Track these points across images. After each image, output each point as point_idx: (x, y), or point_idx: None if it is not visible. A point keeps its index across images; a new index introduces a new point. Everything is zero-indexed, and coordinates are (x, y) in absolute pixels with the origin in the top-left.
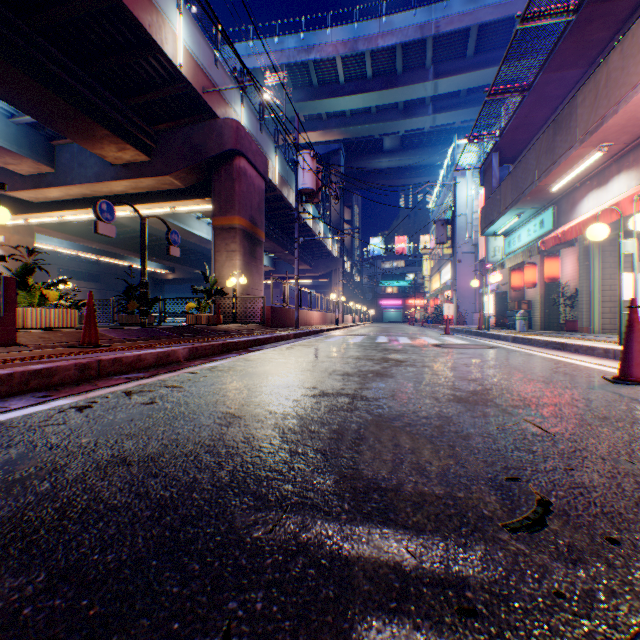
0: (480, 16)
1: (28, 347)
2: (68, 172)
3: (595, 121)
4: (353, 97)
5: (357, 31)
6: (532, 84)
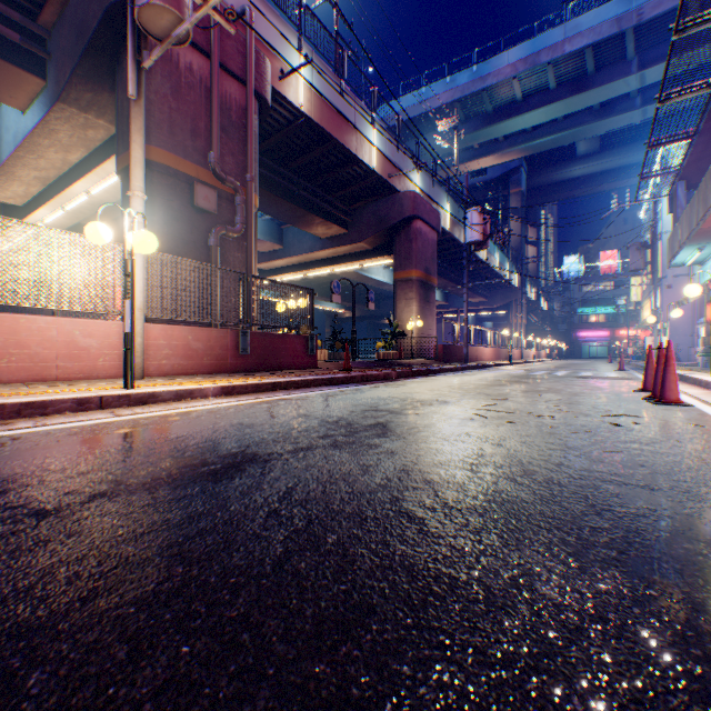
0: None
1: (323, 369)
2: (291, 247)
3: None
4: (532, 114)
5: (536, 47)
6: (695, 131)
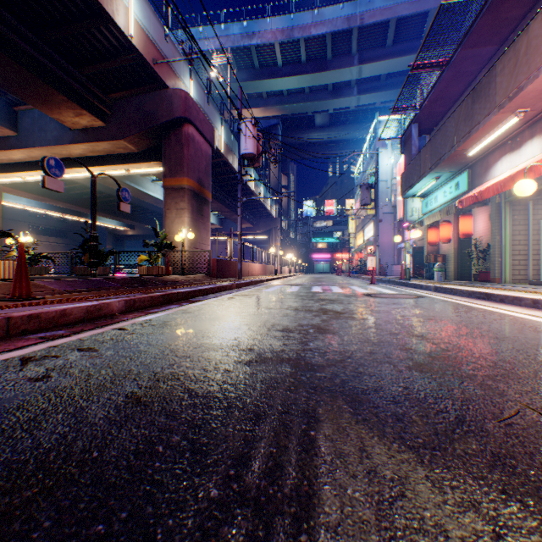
0: (398, 11)
1: None
2: (29, 135)
3: (515, 87)
4: (289, 78)
5: (293, 21)
6: (451, 59)
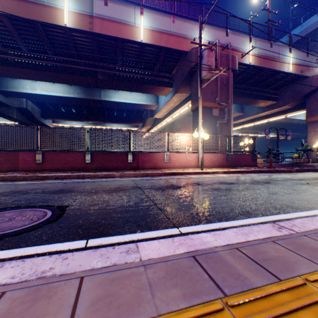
0: None
1: (259, 167)
2: (246, 113)
3: None
4: None
5: None
6: None
